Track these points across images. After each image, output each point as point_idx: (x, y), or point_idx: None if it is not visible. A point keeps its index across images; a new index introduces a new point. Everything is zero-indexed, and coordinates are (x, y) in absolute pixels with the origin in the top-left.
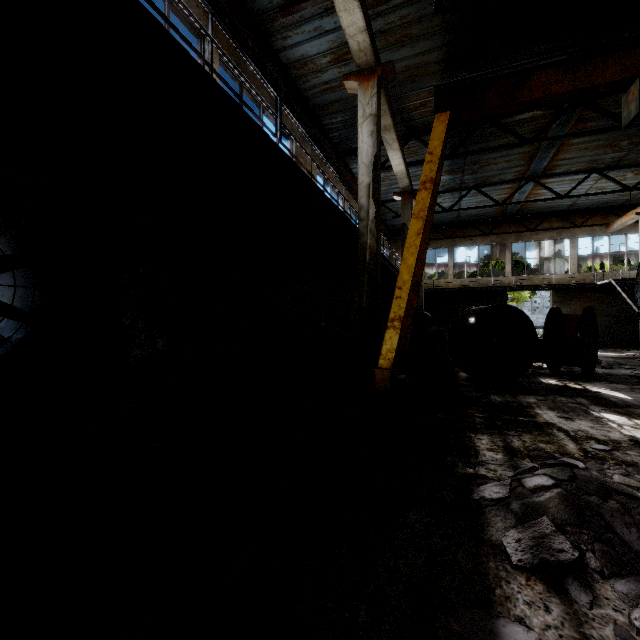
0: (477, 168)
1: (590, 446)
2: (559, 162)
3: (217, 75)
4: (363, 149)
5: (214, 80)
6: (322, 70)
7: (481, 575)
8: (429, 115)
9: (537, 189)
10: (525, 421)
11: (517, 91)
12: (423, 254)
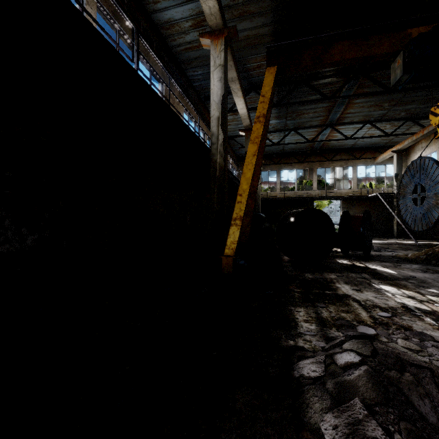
0: (295, 116)
1: (377, 314)
2: (347, 115)
3: None
4: (214, 90)
5: None
6: (185, 32)
7: None
8: (263, 75)
9: (333, 133)
10: (330, 294)
11: (323, 55)
12: (258, 171)
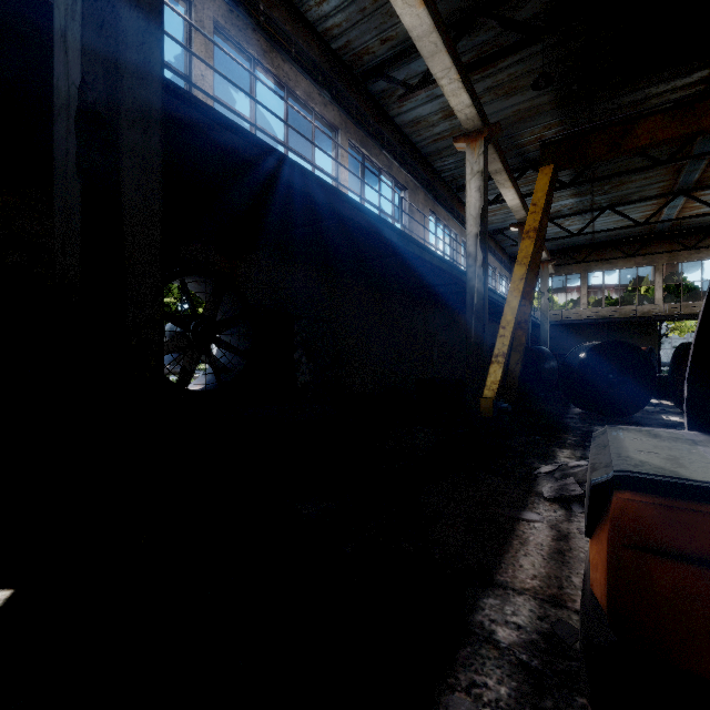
0: (609, 188)
1: None
2: None
3: (364, 200)
4: (471, 203)
5: (363, 206)
6: (434, 125)
7: (523, 501)
8: None
9: (692, 202)
10: None
11: (622, 139)
12: (531, 294)
